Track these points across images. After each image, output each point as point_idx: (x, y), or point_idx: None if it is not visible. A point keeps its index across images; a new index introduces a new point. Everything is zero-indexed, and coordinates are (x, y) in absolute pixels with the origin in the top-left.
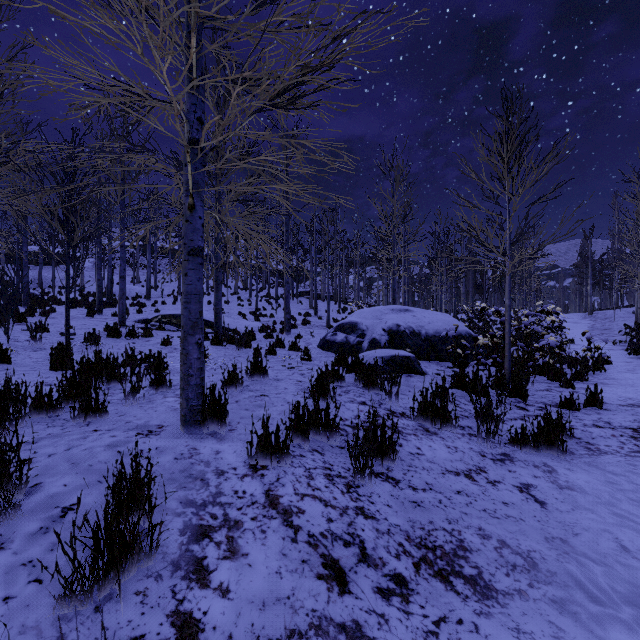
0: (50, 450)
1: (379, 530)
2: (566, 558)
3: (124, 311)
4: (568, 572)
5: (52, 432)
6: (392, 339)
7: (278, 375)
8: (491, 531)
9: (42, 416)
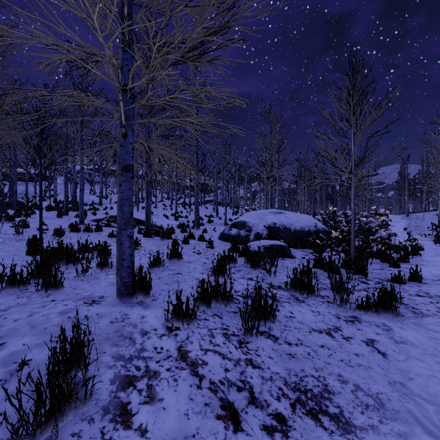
0: (16, 316)
1: (264, 377)
2: (406, 399)
3: (83, 213)
4: (408, 410)
5: (20, 302)
6: (270, 233)
7: (190, 258)
8: (348, 377)
9: (15, 289)
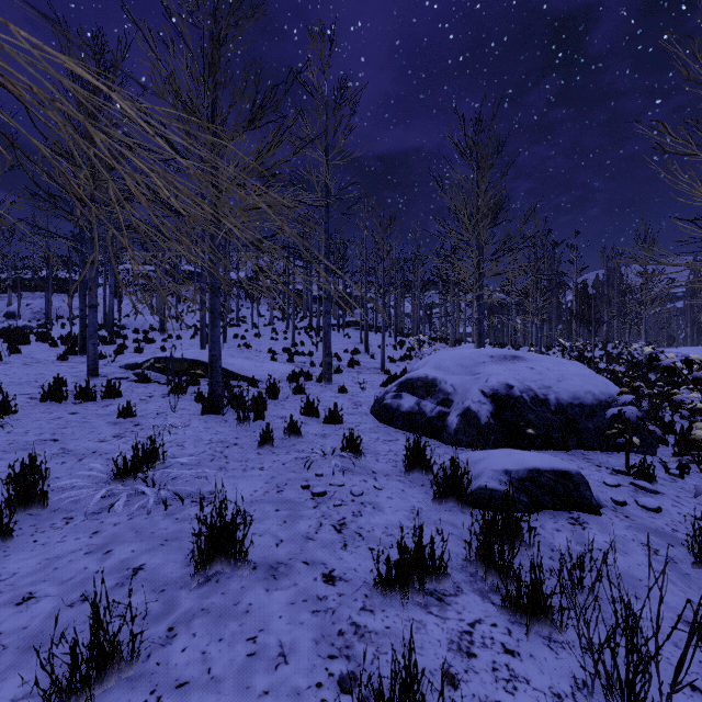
0: None
1: None
2: None
3: (95, 355)
4: None
5: None
6: (499, 410)
7: (283, 537)
8: None
9: None
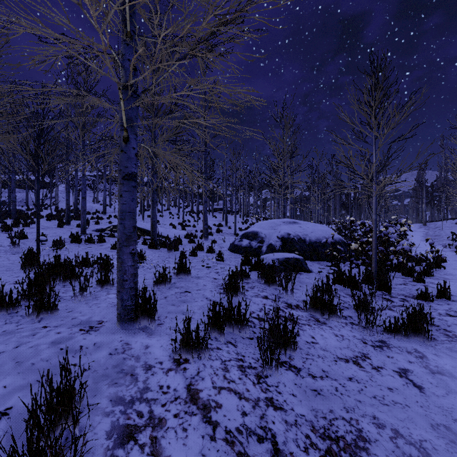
0: (1, 348)
1: (287, 422)
2: (454, 448)
3: (85, 223)
4: None
5: (7, 329)
6: (284, 244)
7: (198, 273)
8: (384, 420)
9: (3, 313)
